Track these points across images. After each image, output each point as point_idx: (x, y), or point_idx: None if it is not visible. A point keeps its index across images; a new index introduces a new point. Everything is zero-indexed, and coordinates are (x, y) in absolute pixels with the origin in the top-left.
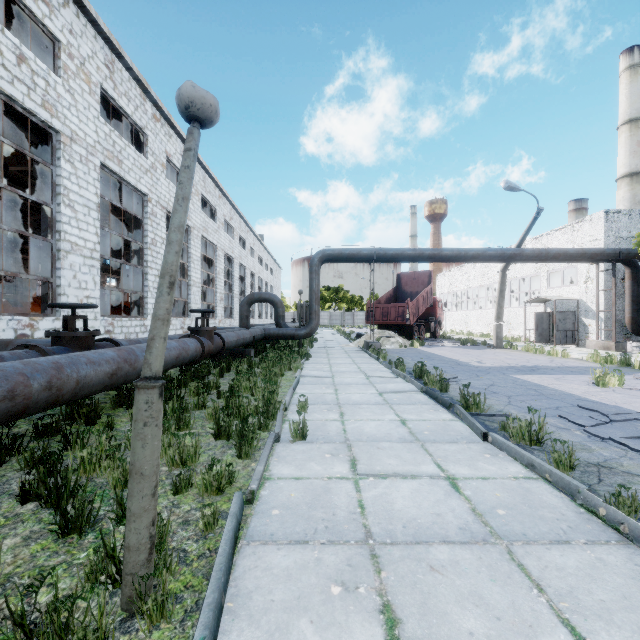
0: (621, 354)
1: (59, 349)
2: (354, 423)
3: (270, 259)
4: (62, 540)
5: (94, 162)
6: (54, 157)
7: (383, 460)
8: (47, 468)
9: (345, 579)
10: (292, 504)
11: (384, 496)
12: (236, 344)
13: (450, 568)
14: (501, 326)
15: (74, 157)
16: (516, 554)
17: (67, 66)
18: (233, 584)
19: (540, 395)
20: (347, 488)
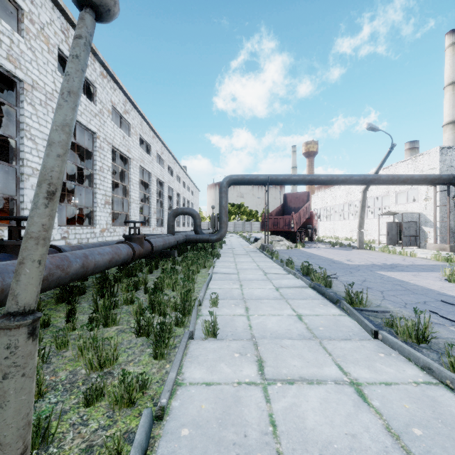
0: (454, 254)
1: (2, 256)
2: (258, 318)
3: (191, 183)
4: None
5: (52, 106)
6: (18, 100)
7: (288, 361)
8: None
9: None
10: (202, 420)
11: (294, 408)
12: (163, 247)
13: None
14: (362, 233)
15: (35, 101)
16: None
17: (29, 29)
18: None
19: (406, 290)
20: (256, 397)
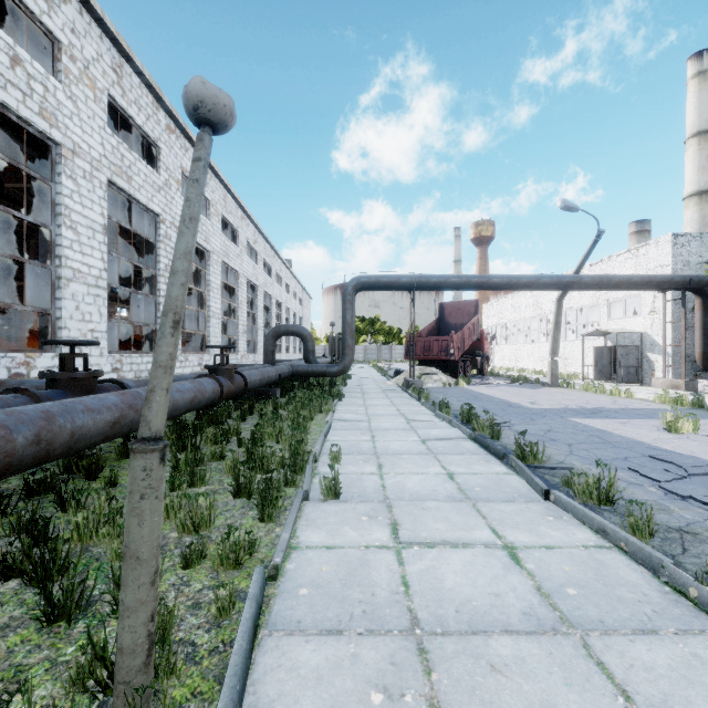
0: (691, 394)
1: (54, 393)
2: (394, 477)
3: (298, 287)
4: (47, 629)
5: (100, 178)
6: (54, 172)
7: (429, 524)
8: (36, 535)
9: (388, 683)
10: (323, 581)
11: (432, 570)
12: (260, 383)
13: (515, 668)
14: (556, 362)
15: (77, 173)
16: (594, 648)
17: (69, 70)
18: (251, 690)
19: (605, 443)
20: (388, 560)
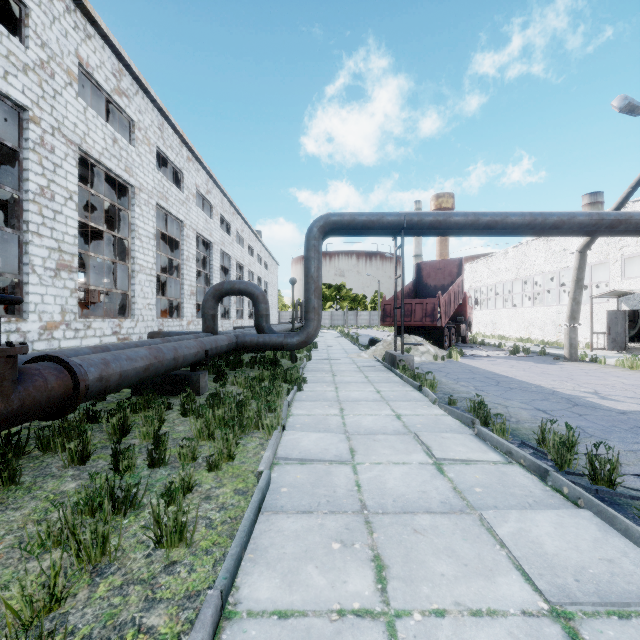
0: None
1: None
2: None
3: (264, 251)
4: None
5: None
6: None
7: None
8: None
9: None
10: None
11: None
12: (148, 373)
13: None
14: (576, 330)
15: None
16: None
17: None
18: None
19: None
20: None
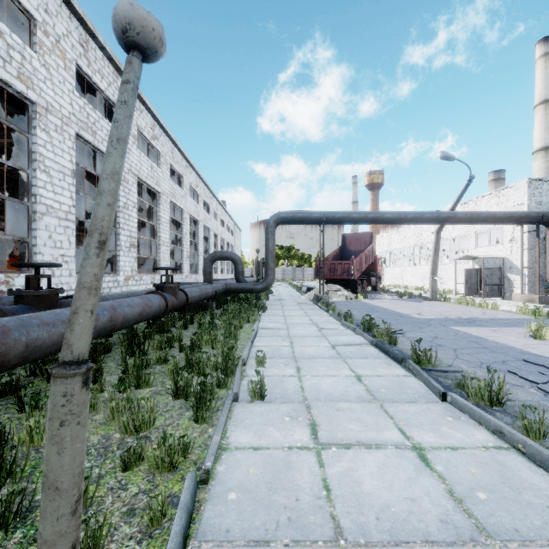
0: (544, 306)
1: (20, 308)
2: (311, 379)
3: (231, 222)
4: None
5: (69, 132)
6: (30, 126)
7: (344, 425)
8: None
9: None
10: (250, 484)
11: (350, 473)
12: (199, 298)
13: None
14: (436, 281)
15: (49, 127)
16: None
17: (42, 42)
18: None
19: (483, 348)
20: (309, 462)
